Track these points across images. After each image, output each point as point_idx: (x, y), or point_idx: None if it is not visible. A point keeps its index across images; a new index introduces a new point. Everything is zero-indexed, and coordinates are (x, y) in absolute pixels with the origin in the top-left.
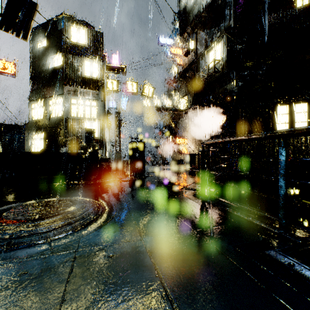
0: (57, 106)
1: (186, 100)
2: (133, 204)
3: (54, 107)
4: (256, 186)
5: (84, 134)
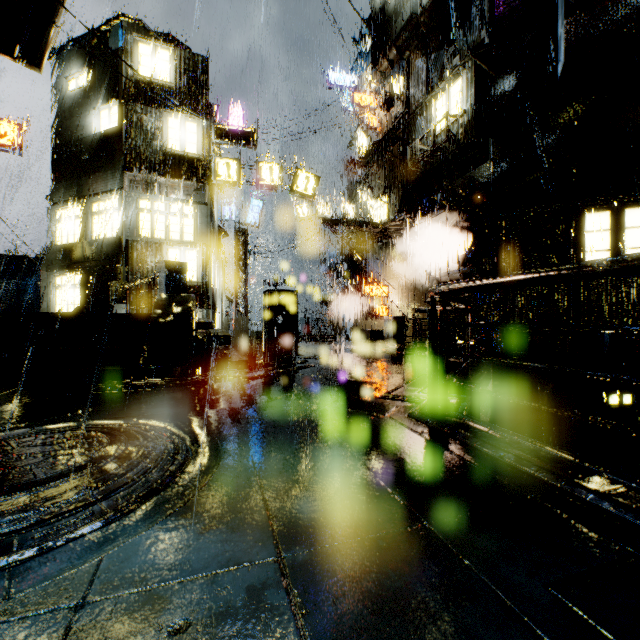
0: (110, 216)
1: (386, 203)
2: (265, 439)
3: (102, 217)
4: (540, 388)
5: (163, 274)
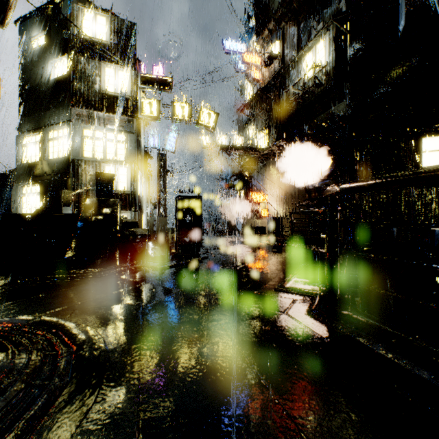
0: (61, 141)
1: (267, 134)
2: (161, 350)
3: (55, 142)
4: (386, 271)
5: (94, 182)
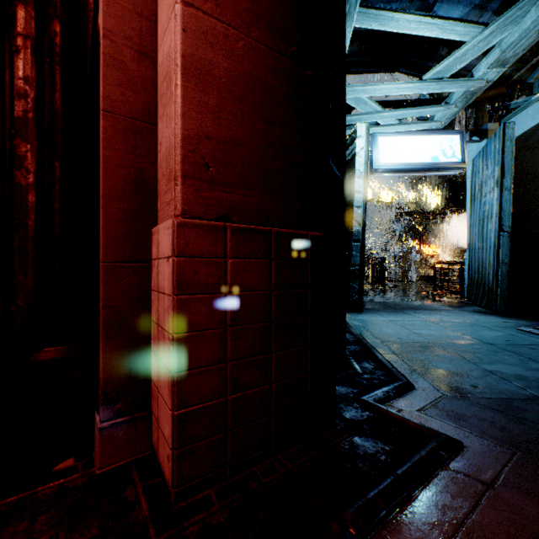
0: None
1: (439, 195)
2: (392, 293)
3: None
4: None
5: None
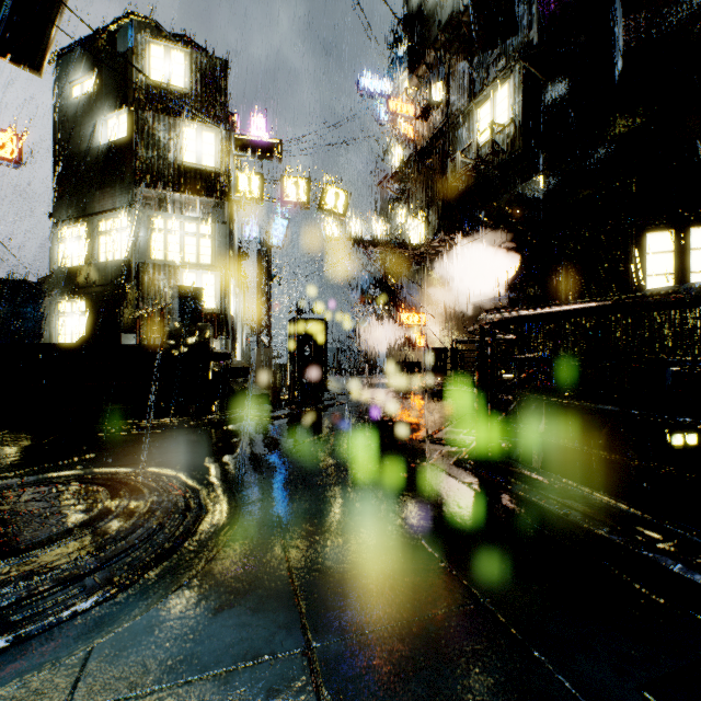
0: (119, 236)
1: (424, 221)
2: (291, 492)
3: (109, 237)
4: (595, 427)
5: (177, 300)
